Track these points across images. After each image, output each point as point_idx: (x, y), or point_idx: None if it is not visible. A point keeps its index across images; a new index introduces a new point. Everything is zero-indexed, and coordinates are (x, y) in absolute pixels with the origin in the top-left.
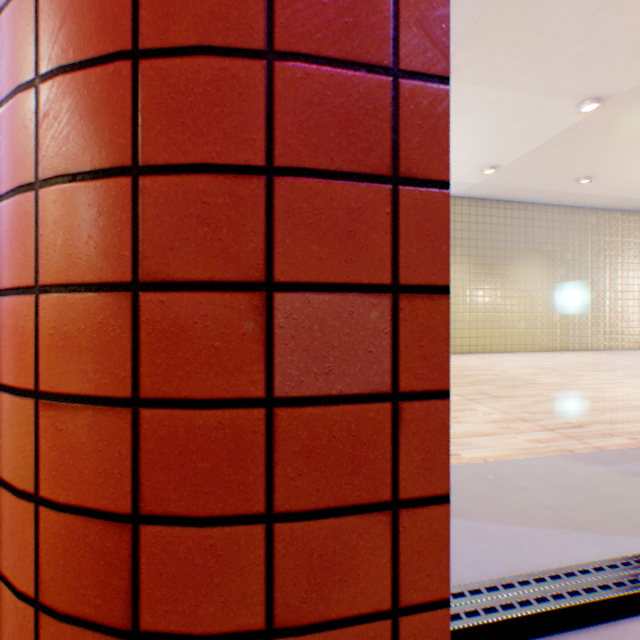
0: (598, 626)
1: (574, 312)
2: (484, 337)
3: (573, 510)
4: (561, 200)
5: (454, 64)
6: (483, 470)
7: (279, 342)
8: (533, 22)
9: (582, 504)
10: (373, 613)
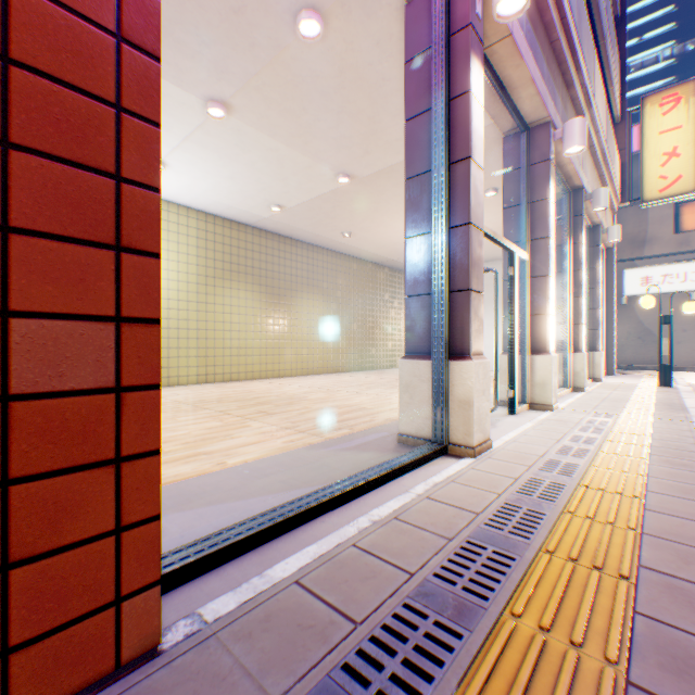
0: (288, 534)
1: (346, 340)
2: (277, 363)
3: (299, 479)
4: (336, 246)
5: (239, 104)
6: (245, 469)
7: (17, 354)
8: (301, 99)
9: (306, 474)
10: (102, 534)
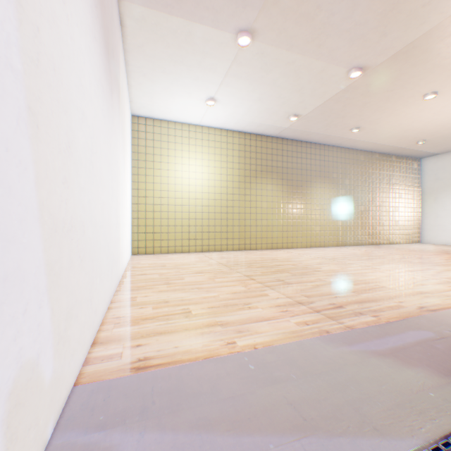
0: None
1: (350, 220)
2: (292, 237)
3: (312, 405)
4: (342, 143)
5: (259, 27)
6: (248, 360)
7: None
8: None
9: (322, 395)
10: None
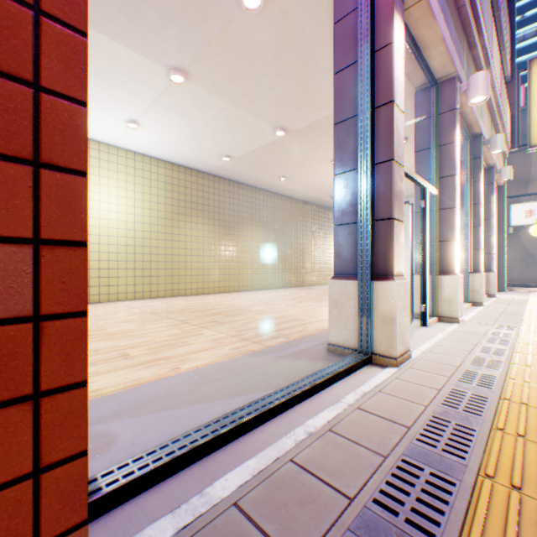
0: (229, 444)
1: (281, 263)
2: (227, 281)
3: (242, 385)
4: (274, 188)
5: (195, 71)
6: (195, 374)
7: None
8: (245, 65)
9: (248, 380)
10: (16, 479)
